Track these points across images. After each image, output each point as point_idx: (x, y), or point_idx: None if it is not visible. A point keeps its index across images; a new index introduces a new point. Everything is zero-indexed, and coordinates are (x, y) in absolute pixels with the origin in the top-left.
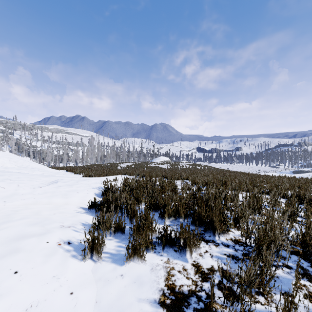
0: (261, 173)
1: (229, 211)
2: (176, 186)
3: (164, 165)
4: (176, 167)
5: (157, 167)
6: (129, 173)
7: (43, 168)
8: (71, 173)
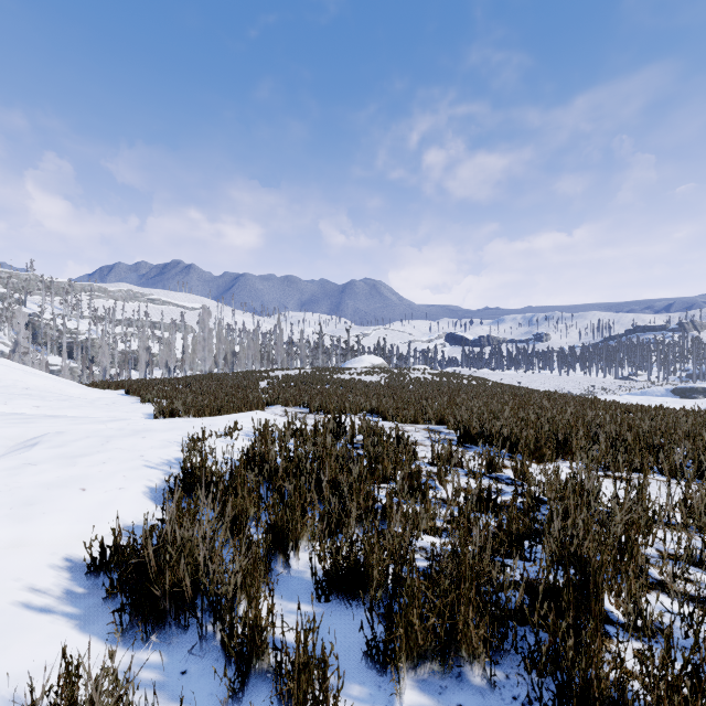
0: (608, 397)
1: (655, 596)
2: (415, 453)
3: (372, 376)
4: (403, 381)
5: (357, 382)
6: (284, 401)
7: (61, 387)
8: (135, 401)
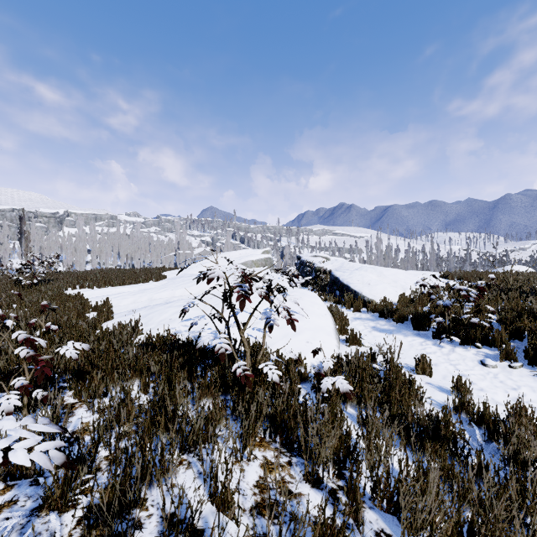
0: None
1: None
2: None
3: None
4: None
5: None
6: None
7: None
8: None
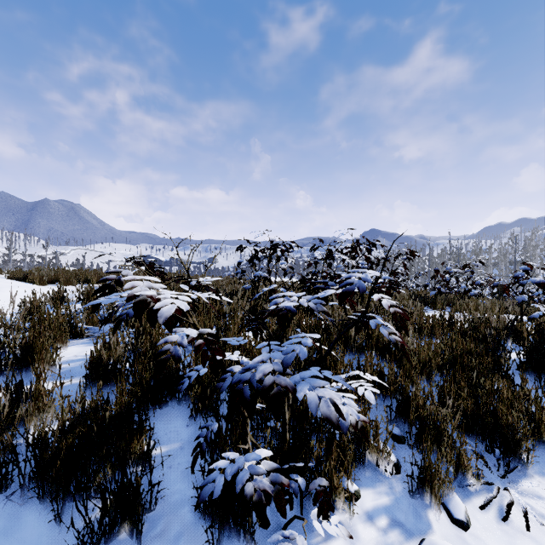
0: None
1: None
2: None
3: None
4: None
5: None
6: None
7: None
8: None
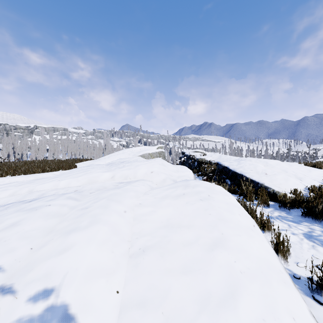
0: None
1: None
2: None
3: None
4: None
5: None
6: None
7: None
8: None
